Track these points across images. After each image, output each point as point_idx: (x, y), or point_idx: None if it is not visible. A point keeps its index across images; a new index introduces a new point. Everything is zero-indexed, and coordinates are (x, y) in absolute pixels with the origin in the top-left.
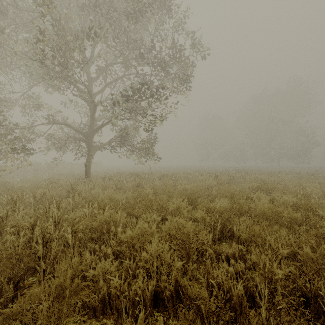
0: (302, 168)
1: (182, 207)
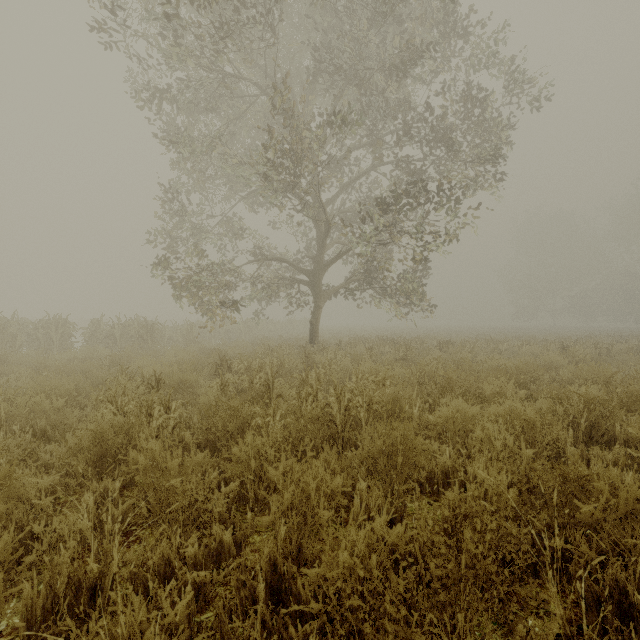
0: None
1: (508, 392)
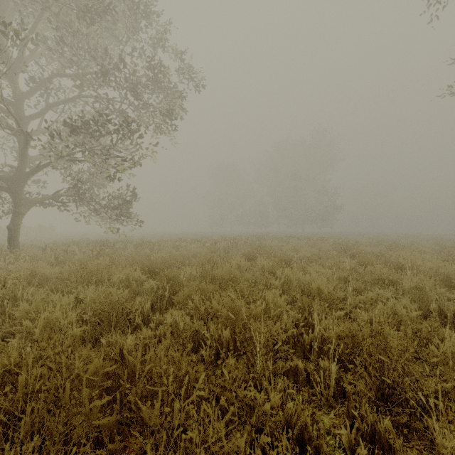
0: (324, 234)
1: (131, 278)
